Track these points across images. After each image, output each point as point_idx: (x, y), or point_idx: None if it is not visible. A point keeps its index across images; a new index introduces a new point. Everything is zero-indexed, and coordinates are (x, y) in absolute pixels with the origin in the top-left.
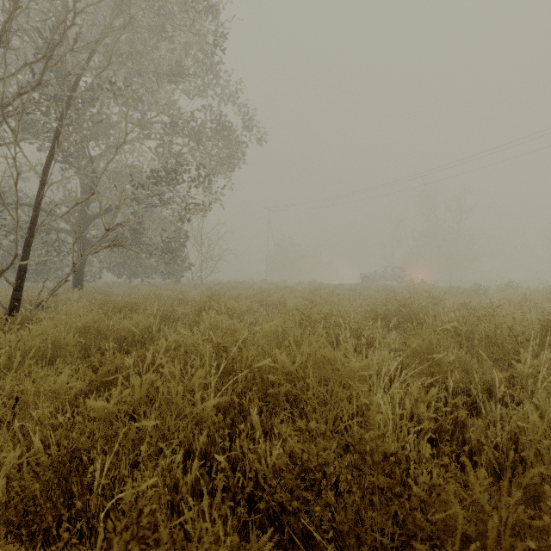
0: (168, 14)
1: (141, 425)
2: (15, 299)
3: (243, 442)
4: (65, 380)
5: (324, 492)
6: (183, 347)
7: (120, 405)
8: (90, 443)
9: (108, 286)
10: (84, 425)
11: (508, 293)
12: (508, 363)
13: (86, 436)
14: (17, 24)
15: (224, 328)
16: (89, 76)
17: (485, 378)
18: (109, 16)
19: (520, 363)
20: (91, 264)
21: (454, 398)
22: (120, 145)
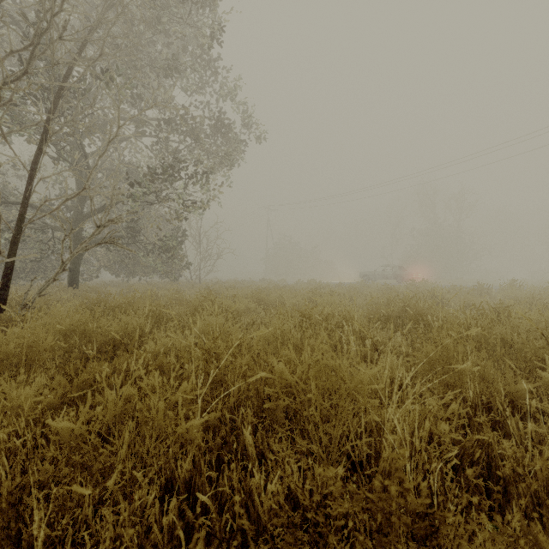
0: (164, 7)
1: (115, 448)
2: (1, 298)
3: (232, 473)
4: (31, 393)
5: (331, 544)
6: (173, 351)
7: (90, 425)
8: (44, 479)
9: (106, 285)
10: (49, 448)
11: (513, 292)
12: (528, 370)
13: (50, 462)
14: (2, 10)
15: (215, 332)
16: (79, 65)
17: (509, 389)
18: (103, 7)
19: (546, 372)
20: (89, 263)
21: (472, 410)
22: (113, 138)
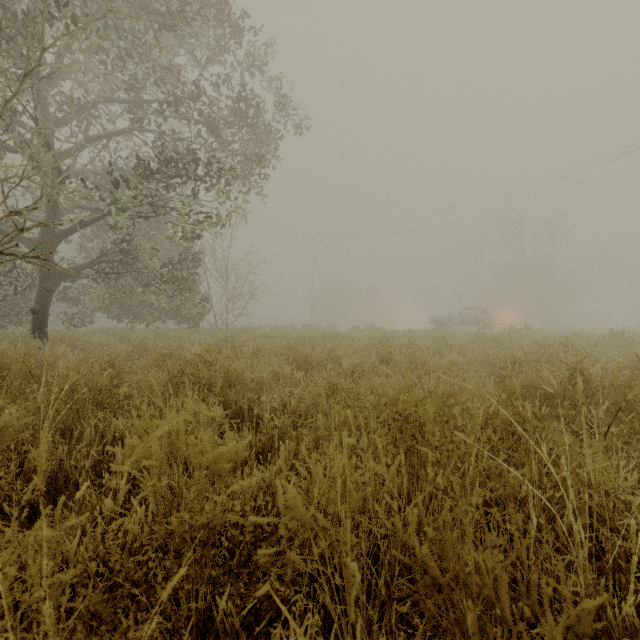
0: None
1: None
2: None
3: None
4: None
5: None
6: None
7: None
8: None
9: (101, 332)
10: None
11: None
12: None
13: None
14: None
15: None
16: None
17: None
18: None
19: None
20: (81, 304)
21: None
22: (31, 69)
